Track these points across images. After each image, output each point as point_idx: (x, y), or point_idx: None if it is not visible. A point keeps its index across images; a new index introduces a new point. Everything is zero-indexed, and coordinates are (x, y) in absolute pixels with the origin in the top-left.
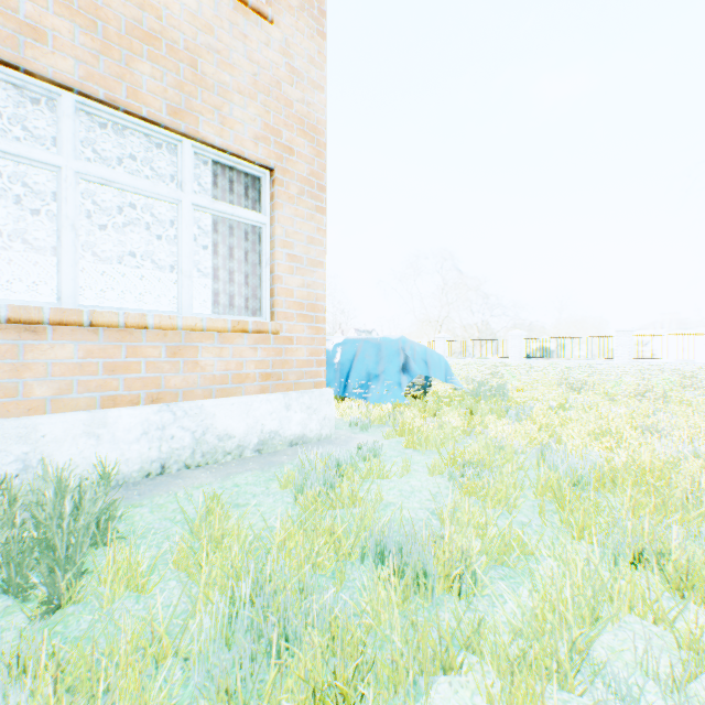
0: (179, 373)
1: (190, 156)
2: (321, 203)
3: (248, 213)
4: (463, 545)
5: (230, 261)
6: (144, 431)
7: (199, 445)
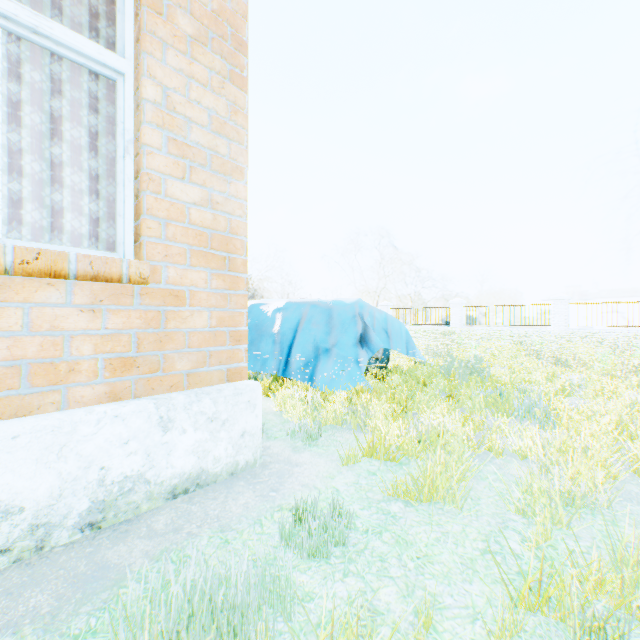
0: None
1: None
2: (239, 69)
3: (78, 38)
4: None
5: (54, 143)
6: None
7: None
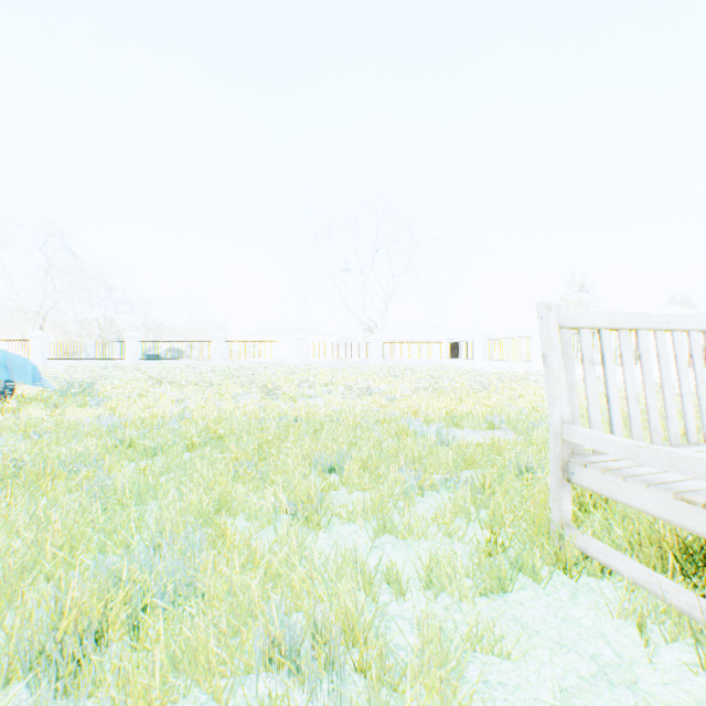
0: None
1: None
2: None
3: None
4: (18, 456)
5: None
6: None
7: None
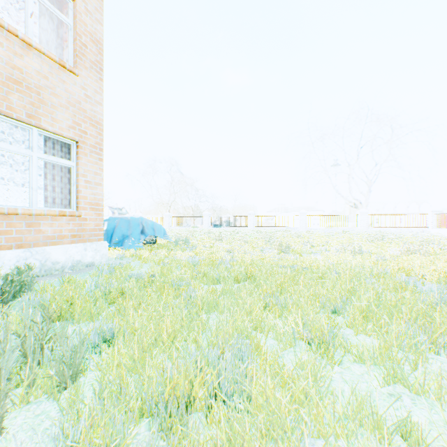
0: (31, 235)
1: (36, 135)
2: (101, 156)
3: (65, 161)
4: (154, 274)
5: (54, 182)
6: (18, 260)
7: (44, 266)
